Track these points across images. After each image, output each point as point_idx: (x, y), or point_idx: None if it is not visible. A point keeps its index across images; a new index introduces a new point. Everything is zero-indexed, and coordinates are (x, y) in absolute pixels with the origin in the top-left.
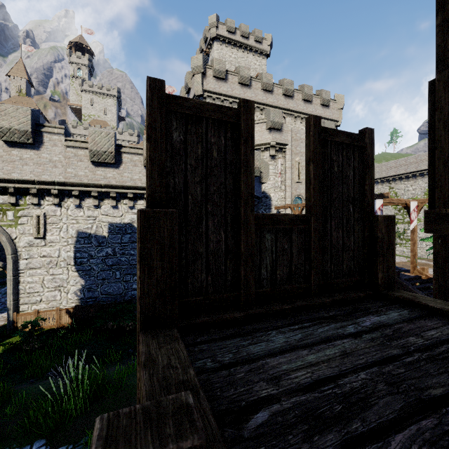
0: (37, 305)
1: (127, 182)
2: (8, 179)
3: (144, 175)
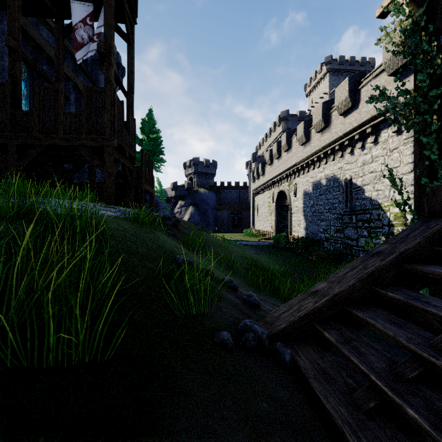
0: (295, 233)
1: (313, 151)
2: (286, 169)
3: (319, 140)
